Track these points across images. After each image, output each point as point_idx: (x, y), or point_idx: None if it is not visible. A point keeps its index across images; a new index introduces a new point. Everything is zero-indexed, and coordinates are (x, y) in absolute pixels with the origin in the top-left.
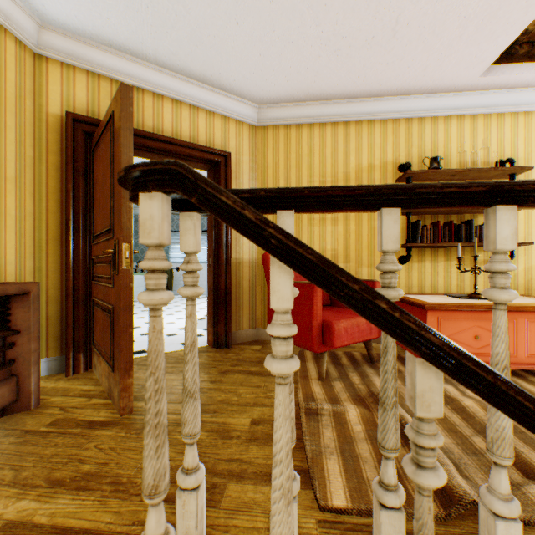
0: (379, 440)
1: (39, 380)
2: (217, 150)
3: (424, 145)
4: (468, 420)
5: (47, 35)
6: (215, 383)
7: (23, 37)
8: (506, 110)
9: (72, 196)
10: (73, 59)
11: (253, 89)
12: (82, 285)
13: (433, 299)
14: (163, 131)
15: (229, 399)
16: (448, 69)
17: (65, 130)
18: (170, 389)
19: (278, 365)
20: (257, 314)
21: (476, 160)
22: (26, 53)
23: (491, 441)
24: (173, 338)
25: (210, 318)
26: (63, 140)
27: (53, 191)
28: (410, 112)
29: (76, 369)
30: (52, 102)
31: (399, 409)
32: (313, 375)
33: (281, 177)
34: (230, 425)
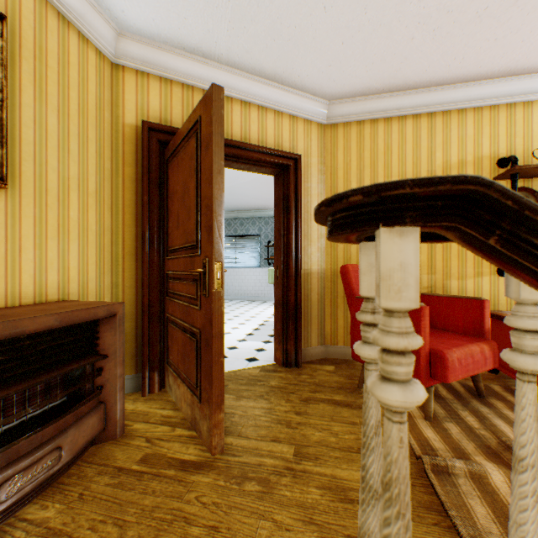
0: None
1: (124, 407)
2: (287, 153)
3: (531, 134)
4: None
5: (124, 43)
6: (301, 415)
7: (103, 46)
8: None
9: (147, 209)
10: (148, 66)
11: (326, 83)
12: (156, 301)
13: None
14: (232, 136)
15: (326, 439)
16: None
17: (140, 140)
18: (255, 421)
19: None
20: (325, 330)
21: None
22: (104, 64)
23: None
24: (235, 353)
25: (277, 334)
26: (137, 151)
27: (129, 203)
28: (514, 96)
29: (151, 388)
30: (127, 112)
31: None
32: (414, 412)
33: (353, 179)
34: (342, 481)
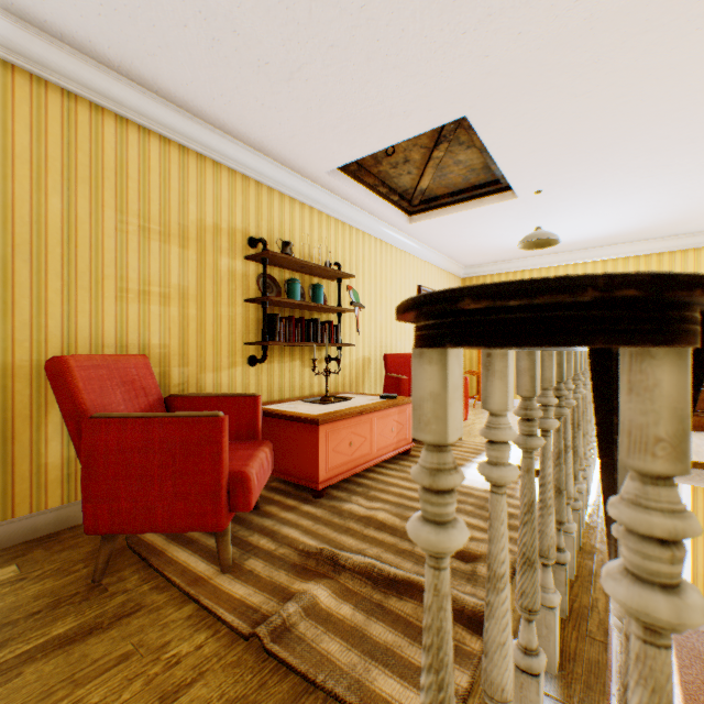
0: (529, 606)
1: None
2: None
3: (274, 222)
4: (396, 533)
5: None
6: None
7: None
8: (333, 215)
9: None
10: None
11: None
12: None
13: (306, 409)
14: None
15: None
16: (310, 151)
17: None
18: None
19: None
20: None
21: (313, 255)
22: None
23: (548, 548)
24: None
25: None
26: None
27: None
28: (263, 176)
29: None
30: None
31: (356, 556)
32: (207, 570)
33: (54, 192)
34: None
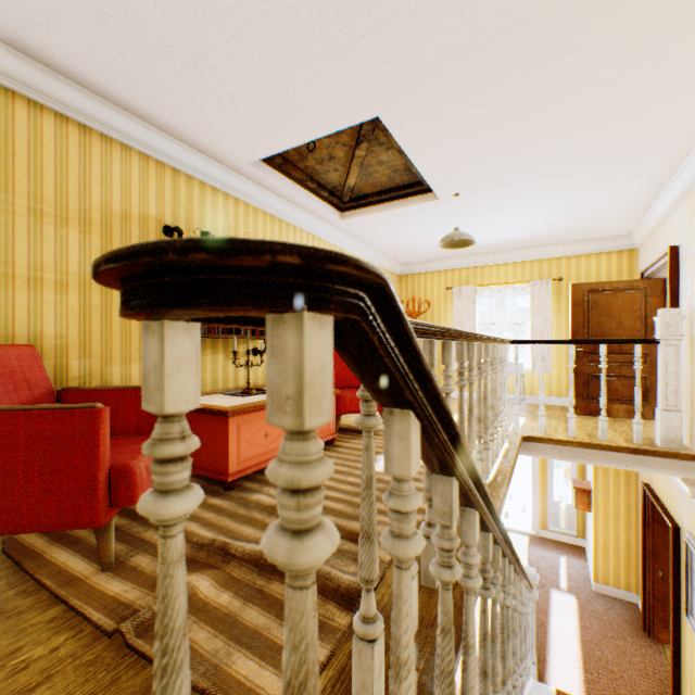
0: (367, 576)
1: None
2: None
3: (193, 211)
4: None
5: None
6: None
7: None
8: (261, 207)
9: None
10: None
11: None
12: None
13: (222, 401)
14: None
15: None
16: (229, 141)
17: None
18: None
19: (421, 543)
20: None
21: None
22: None
23: None
24: None
25: None
26: None
27: None
28: (180, 163)
29: None
30: None
31: (249, 544)
32: (86, 570)
33: None
34: None
